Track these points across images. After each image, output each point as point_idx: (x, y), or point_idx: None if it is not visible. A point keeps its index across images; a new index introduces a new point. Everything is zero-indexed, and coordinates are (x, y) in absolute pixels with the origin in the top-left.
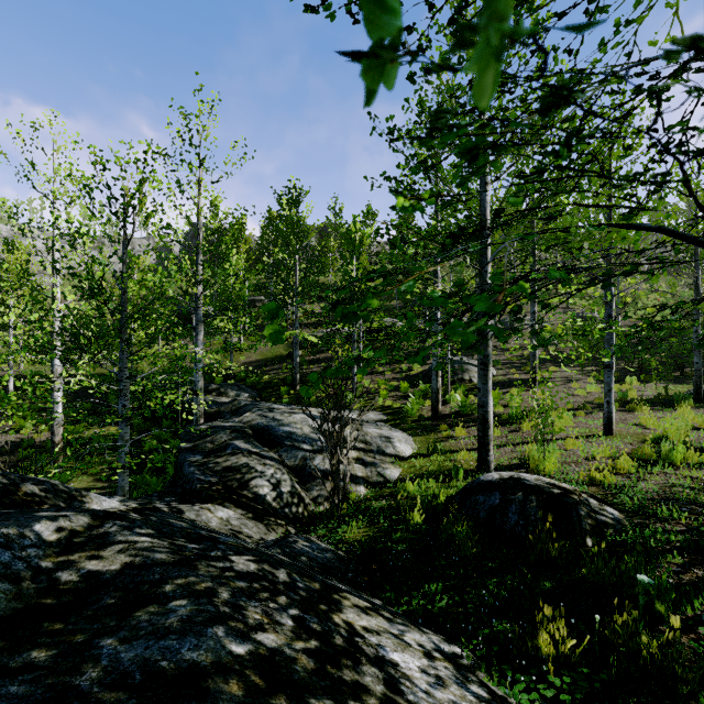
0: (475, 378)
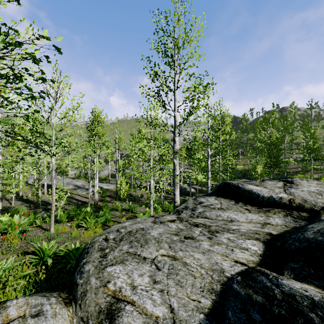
0: None
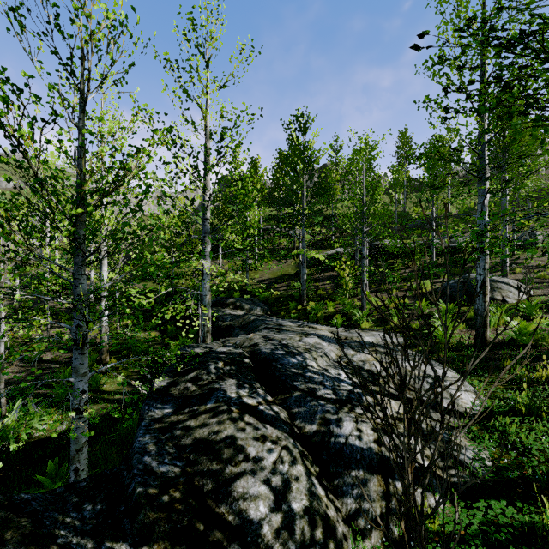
0: (510, 298)
